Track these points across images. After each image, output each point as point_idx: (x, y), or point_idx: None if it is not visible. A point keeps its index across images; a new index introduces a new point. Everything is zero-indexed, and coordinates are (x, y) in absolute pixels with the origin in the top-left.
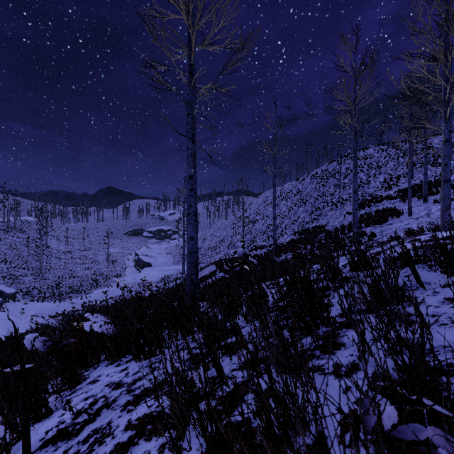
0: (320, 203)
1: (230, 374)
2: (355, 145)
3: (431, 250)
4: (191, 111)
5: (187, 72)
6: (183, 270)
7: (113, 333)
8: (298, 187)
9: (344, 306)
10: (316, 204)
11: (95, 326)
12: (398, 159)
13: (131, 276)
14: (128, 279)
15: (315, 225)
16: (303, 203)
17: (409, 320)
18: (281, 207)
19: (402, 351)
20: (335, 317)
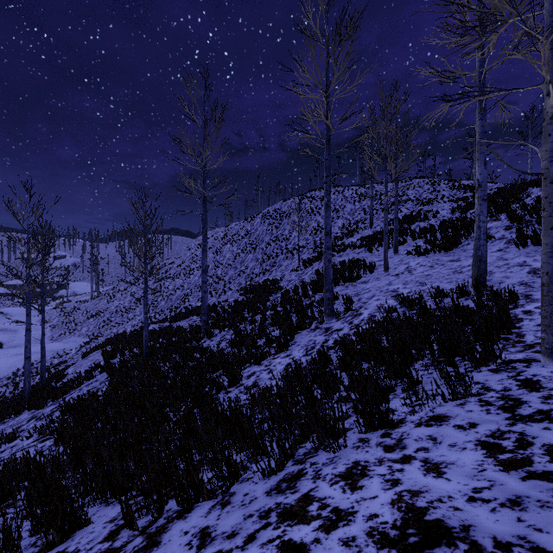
0: (273, 250)
1: None
2: (327, 159)
3: None
4: None
5: None
6: (25, 371)
7: None
8: (246, 228)
9: None
10: (269, 251)
11: None
12: (354, 204)
13: None
14: None
15: (267, 280)
16: (252, 249)
17: None
18: (225, 253)
19: None
20: None
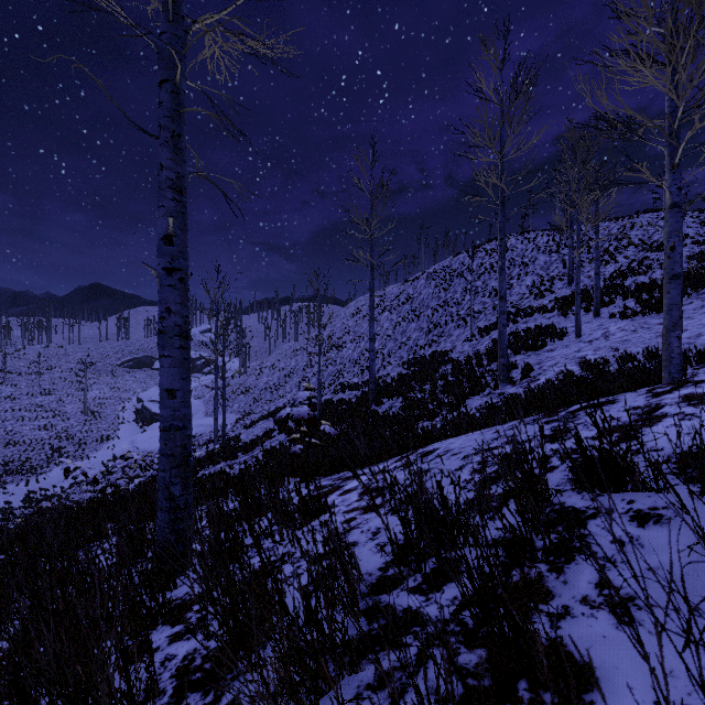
0: (441, 317)
1: None
2: (502, 221)
3: None
4: (169, 73)
5: None
6: (215, 430)
7: None
8: (407, 292)
9: None
10: (435, 318)
11: None
12: (550, 254)
13: (127, 439)
14: (121, 444)
15: (434, 352)
16: (415, 317)
17: None
18: (383, 322)
19: None
20: None
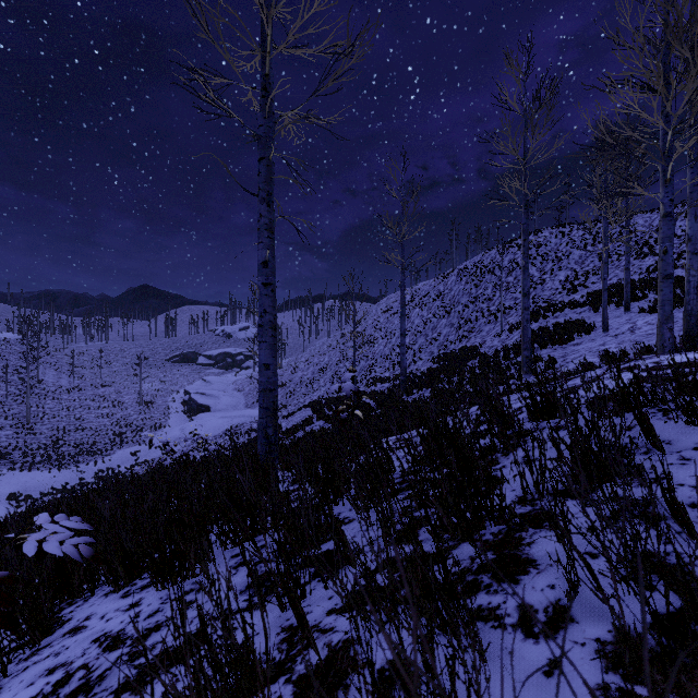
0: (471, 313)
1: (324, 621)
2: (525, 223)
3: (671, 384)
4: (265, 153)
5: (259, 89)
6: None
7: (91, 553)
8: (438, 288)
9: (526, 483)
10: (466, 314)
11: (49, 543)
12: (585, 248)
13: (178, 427)
14: (173, 431)
15: (464, 347)
16: (446, 313)
17: (649, 513)
18: (414, 318)
19: (668, 595)
20: (514, 507)
